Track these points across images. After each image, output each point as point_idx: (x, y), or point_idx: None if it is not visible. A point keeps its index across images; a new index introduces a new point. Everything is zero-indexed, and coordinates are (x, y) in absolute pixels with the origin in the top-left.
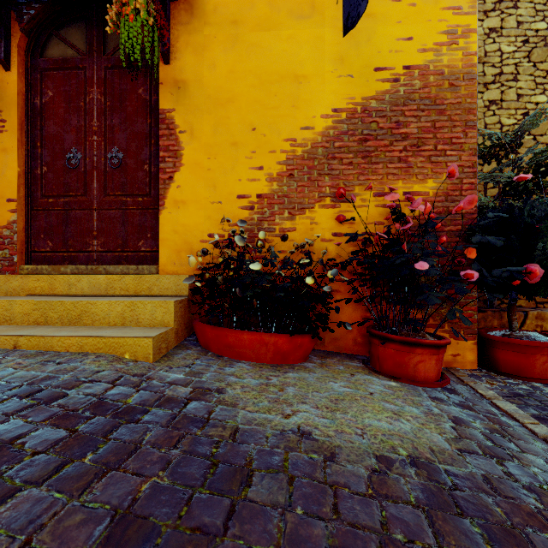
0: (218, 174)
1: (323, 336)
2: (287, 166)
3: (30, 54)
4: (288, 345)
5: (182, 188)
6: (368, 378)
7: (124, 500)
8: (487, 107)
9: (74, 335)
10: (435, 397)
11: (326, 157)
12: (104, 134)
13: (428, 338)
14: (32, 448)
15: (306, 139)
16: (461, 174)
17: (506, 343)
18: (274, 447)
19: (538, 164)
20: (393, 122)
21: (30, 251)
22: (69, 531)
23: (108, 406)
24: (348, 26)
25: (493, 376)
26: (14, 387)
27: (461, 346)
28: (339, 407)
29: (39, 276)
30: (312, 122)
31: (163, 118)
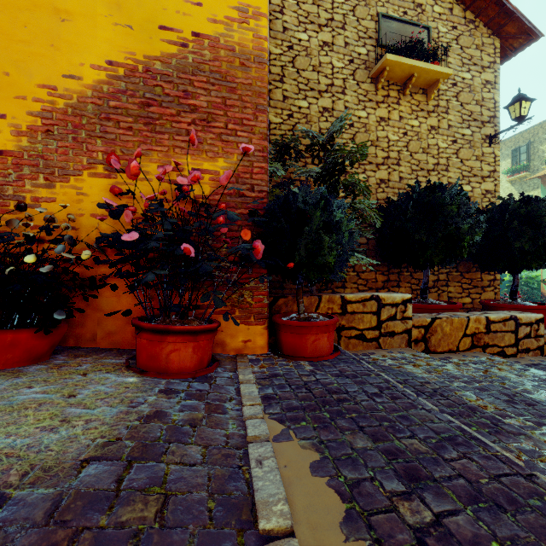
0: None
1: (94, 330)
2: (43, 119)
3: None
4: None
5: None
6: (105, 376)
7: None
8: (321, 113)
9: None
10: (168, 390)
11: (98, 116)
12: None
13: (193, 324)
14: None
15: (70, 89)
16: (252, 157)
17: (286, 326)
18: None
19: (335, 162)
20: (181, 91)
21: None
22: None
23: None
24: None
25: (274, 359)
26: None
27: (252, 331)
28: None
29: None
30: (79, 71)
31: None
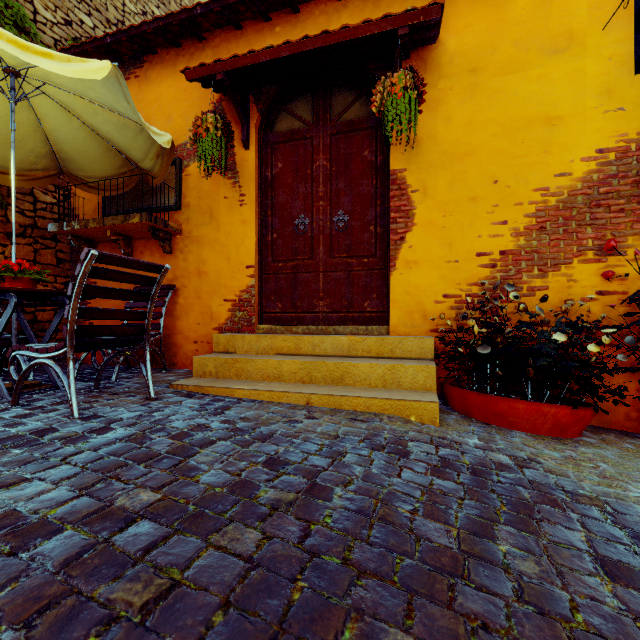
0: (454, 231)
1: None
2: (536, 219)
3: (262, 131)
4: (569, 417)
5: (414, 248)
6: None
7: (583, 546)
8: None
9: (360, 395)
10: None
11: (588, 205)
12: (329, 199)
13: None
14: (452, 494)
15: (561, 187)
16: None
17: None
18: None
19: None
20: None
21: (262, 312)
22: (572, 561)
23: (456, 465)
24: None
25: None
26: (359, 440)
27: None
28: None
29: (286, 337)
30: (568, 168)
31: (393, 179)
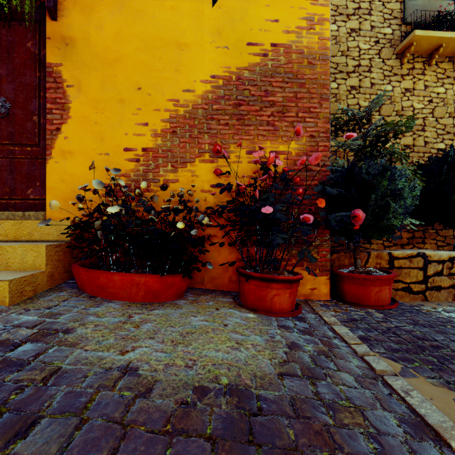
0: (106, 127)
1: (202, 275)
2: (170, 124)
3: None
4: (158, 284)
5: (70, 139)
6: (231, 311)
7: None
8: (349, 91)
9: None
10: (283, 326)
11: (205, 117)
12: None
13: (285, 275)
14: None
15: (187, 100)
16: (318, 138)
17: (350, 278)
18: (87, 387)
19: (379, 135)
20: (262, 91)
21: None
22: None
23: None
24: None
25: (340, 305)
26: None
27: (317, 281)
28: (186, 340)
29: None
30: (193, 86)
31: (50, 71)
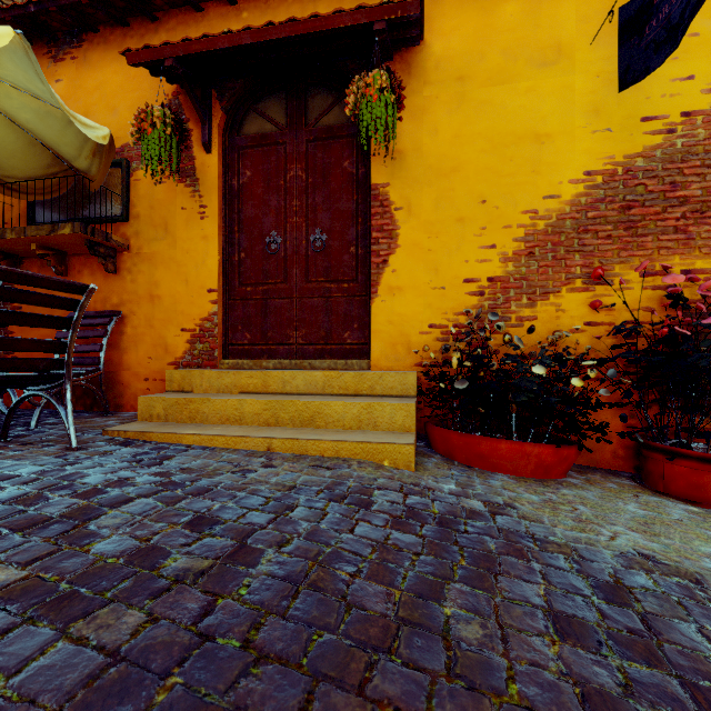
0: (441, 255)
1: None
2: (525, 243)
3: (228, 133)
4: (552, 457)
5: (398, 273)
6: (657, 500)
7: (538, 601)
8: None
9: (329, 439)
10: None
11: (576, 230)
12: (305, 215)
13: None
14: (408, 549)
15: (549, 210)
16: None
17: None
18: (628, 568)
19: None
20: (667, 184)
21: (227, 344)
22: (522, 620)
23: (422, 515)
24: (628, 80)
25: None
26: (317, 491)
27: None
28: (656, 531)
29: (252, 373)
30: (557, 190)
31: (375, 194)
